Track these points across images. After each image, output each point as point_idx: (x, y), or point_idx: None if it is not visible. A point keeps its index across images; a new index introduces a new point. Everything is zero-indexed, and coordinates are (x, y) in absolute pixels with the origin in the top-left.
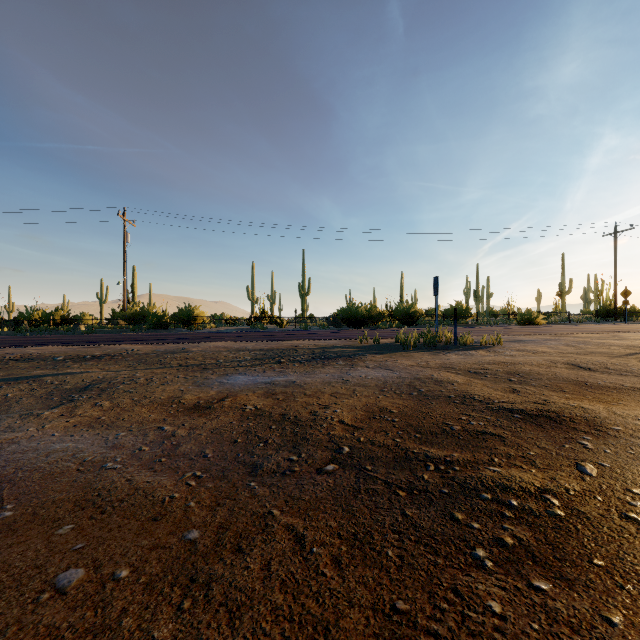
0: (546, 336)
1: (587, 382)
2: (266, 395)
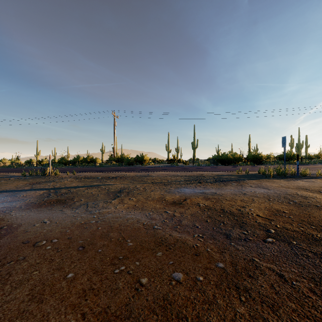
0: None
1: None
2: (205, 199)
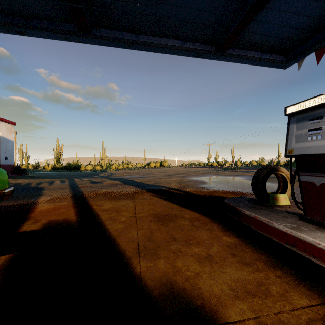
0: None
1: None
2: None
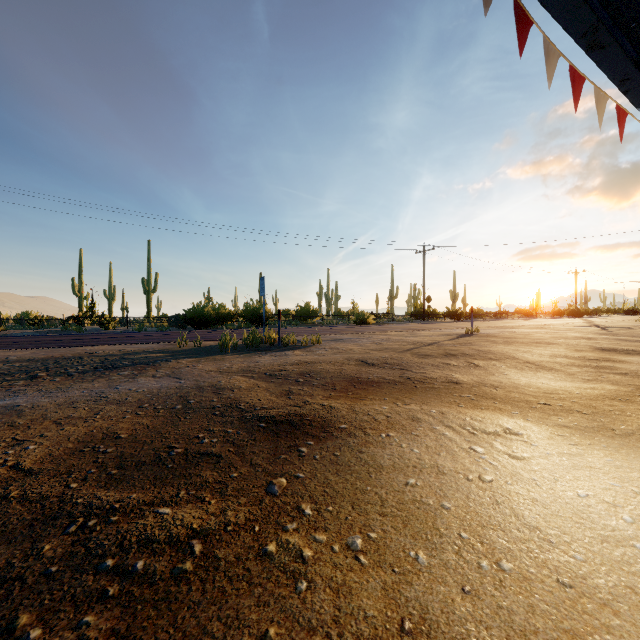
0: (365, 334)
1: (361, 378)
2: None
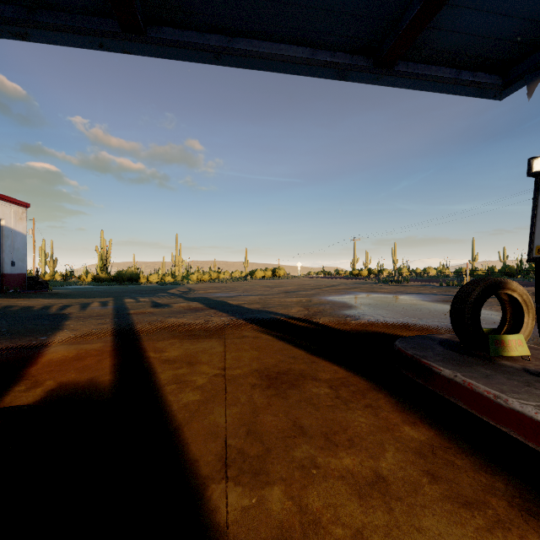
0: None
1: None
2: None
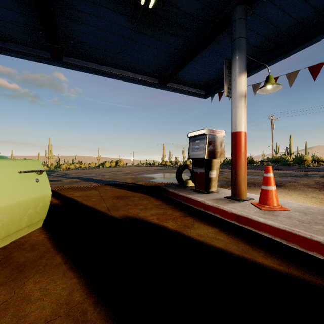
0: None
1: None
2: None
